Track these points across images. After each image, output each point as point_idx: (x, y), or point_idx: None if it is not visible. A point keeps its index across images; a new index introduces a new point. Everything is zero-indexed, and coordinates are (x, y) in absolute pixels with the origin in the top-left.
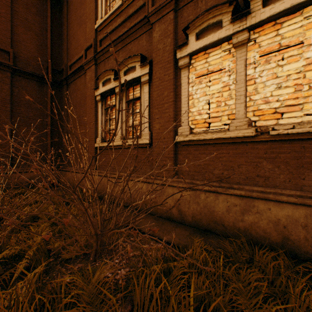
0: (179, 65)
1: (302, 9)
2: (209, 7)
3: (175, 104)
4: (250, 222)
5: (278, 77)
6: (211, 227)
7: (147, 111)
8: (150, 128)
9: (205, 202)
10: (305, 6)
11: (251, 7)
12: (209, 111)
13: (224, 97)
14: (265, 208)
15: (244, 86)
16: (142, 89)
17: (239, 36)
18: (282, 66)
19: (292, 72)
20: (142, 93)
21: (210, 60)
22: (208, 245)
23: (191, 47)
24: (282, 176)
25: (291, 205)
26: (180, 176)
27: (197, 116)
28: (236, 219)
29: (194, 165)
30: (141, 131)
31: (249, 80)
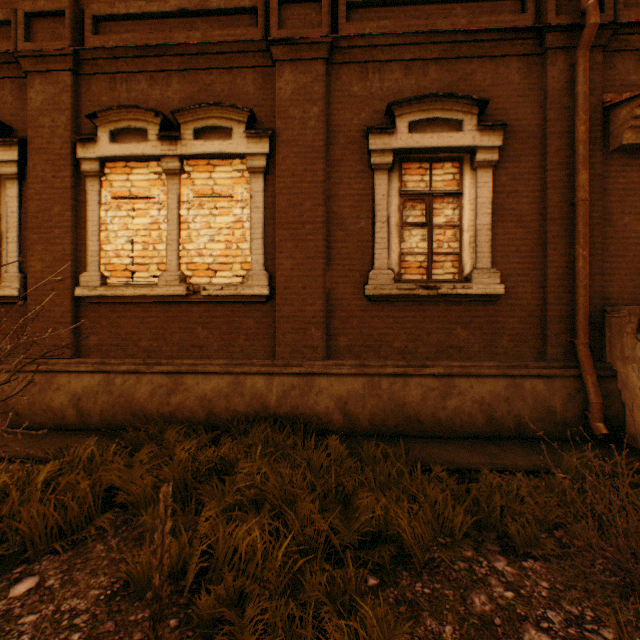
0: (82, 169)
1: (233, 159)
2: (134, 99)
3: (77, 232)
4: (177, 404)
5: (213, 227)
6: (130, 424)
7: (16, 233)
8: (24, 268)
9: (123, 389)
10: (234, 157)
11: (183, 132)
12: (133, 254)
13: (154, 237)
14: (194, 384)
15: (178, 229)
16: (3, 187)
17: (170, 161)
18: (216, 215)
19: (225, 226)
20: (4, 195)
21: (135, 179)
22: (117, 445)
23: (104, 148)
24: (216, 344)
25: (219, 375)
26: (87, 355)
27: (115, 259)
28: (162, 403)
29: (111, 336)
30: (0, 270)
31: (184, 222)
